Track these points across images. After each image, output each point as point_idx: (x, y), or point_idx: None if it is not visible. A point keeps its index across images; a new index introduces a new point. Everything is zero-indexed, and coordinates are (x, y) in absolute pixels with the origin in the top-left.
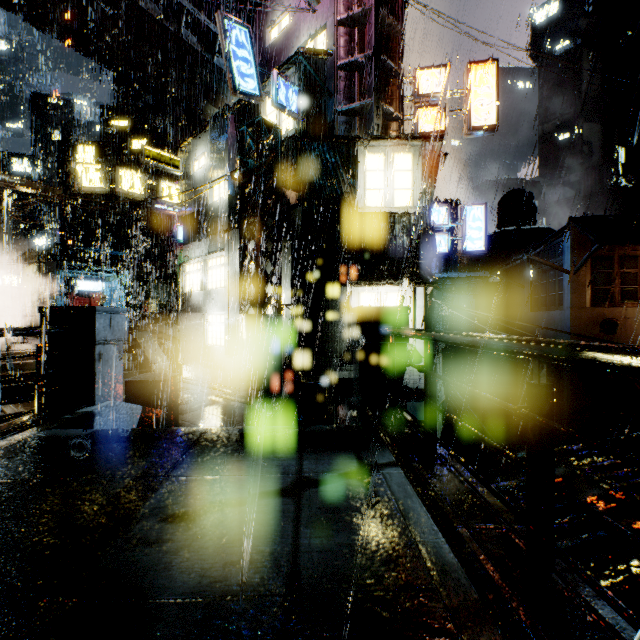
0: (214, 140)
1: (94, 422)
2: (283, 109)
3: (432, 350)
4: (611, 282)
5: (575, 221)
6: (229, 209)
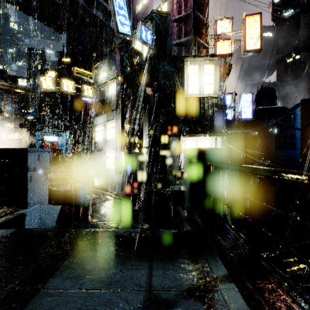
0: (109, 63)
1: (25, 219)
2: (144, 43)
3: (256, 182)
4: None
5: (303, 101)
6: (117, 98)
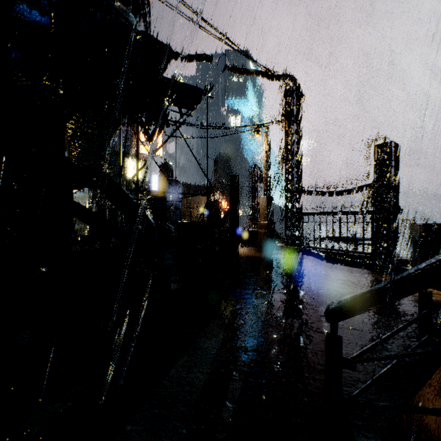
0: None
1: None
2: None
3: None
4: (191, 203)
5: (182, 185)
6: None
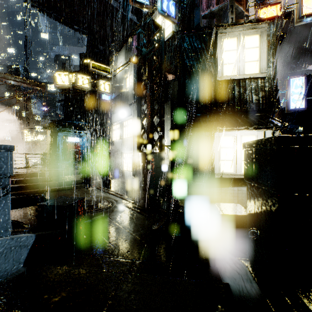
0: (126, 53)
1: None
2: (165, 15)
3: None
4: None
5: None
6: (134, 91)
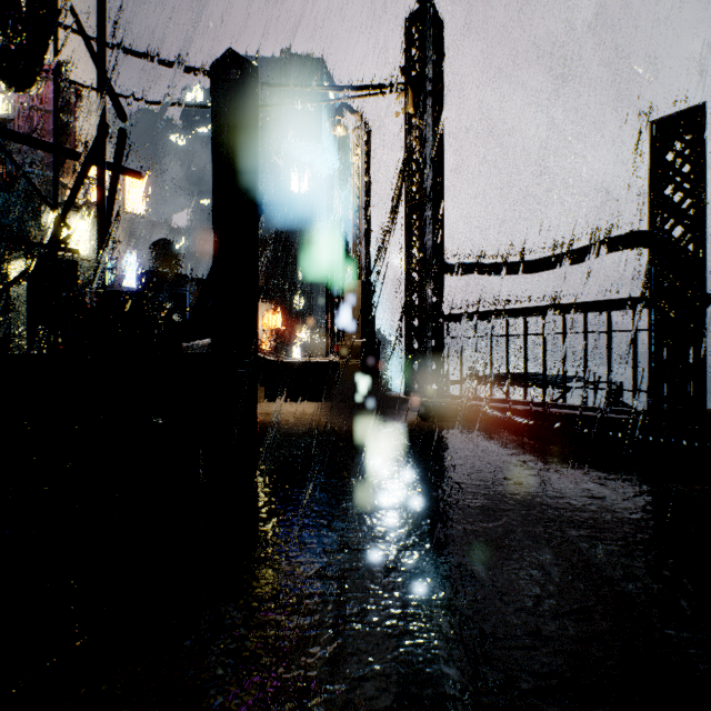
0: None
1: None
2: None
3: None
4: None
5: (192, 280)
6: None
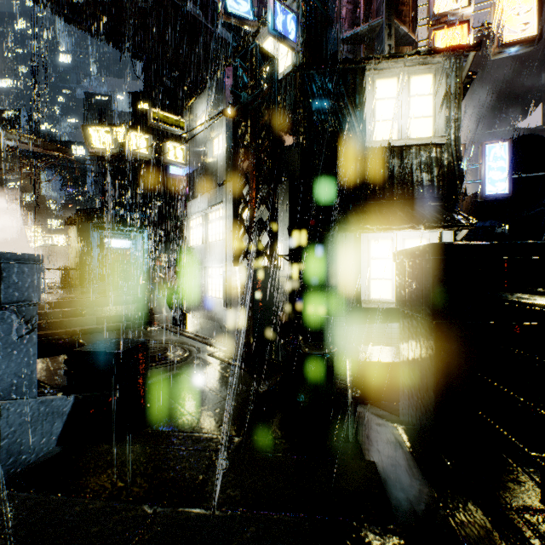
0: (213, 96)
1: None
2: (280, 37)
3: None
4: None
5: None
6: (227, 161)
